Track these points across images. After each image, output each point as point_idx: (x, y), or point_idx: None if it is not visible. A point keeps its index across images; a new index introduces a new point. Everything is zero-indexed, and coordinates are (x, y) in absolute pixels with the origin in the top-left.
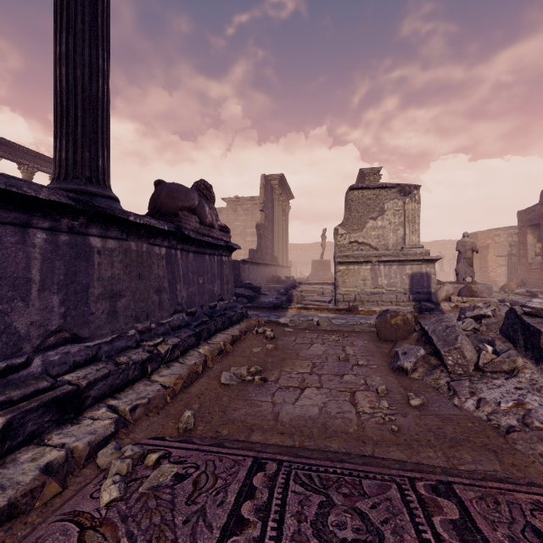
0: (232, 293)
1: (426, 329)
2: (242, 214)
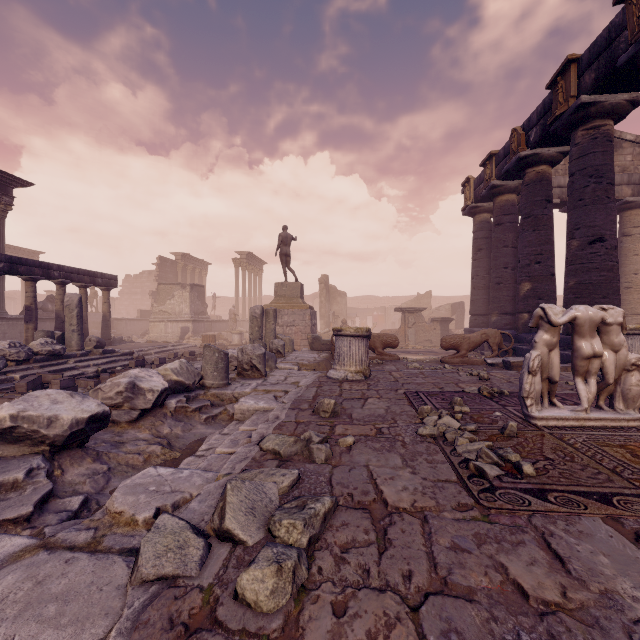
0: None
1: None
2: None
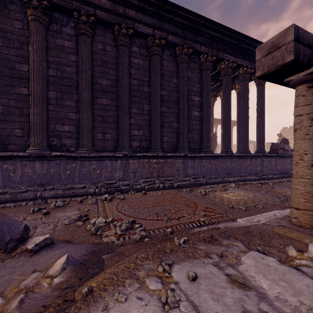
0: None
1: None
2: None
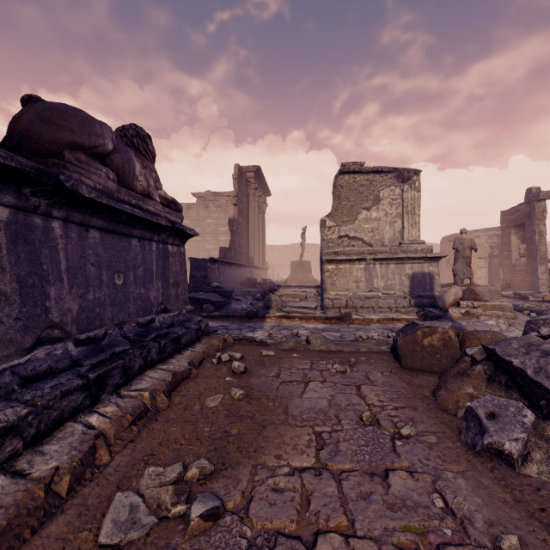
0: (186, 299)
1: (517, 365)
2: (214, 210)
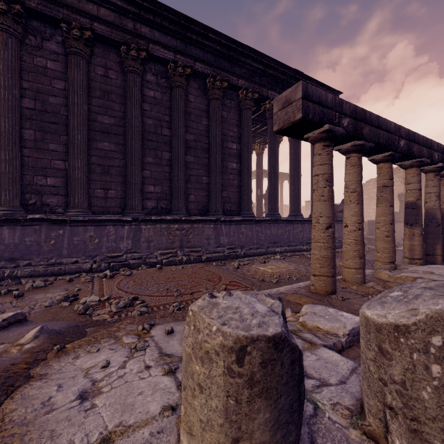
0: None
1: None
2: (396, 180)
